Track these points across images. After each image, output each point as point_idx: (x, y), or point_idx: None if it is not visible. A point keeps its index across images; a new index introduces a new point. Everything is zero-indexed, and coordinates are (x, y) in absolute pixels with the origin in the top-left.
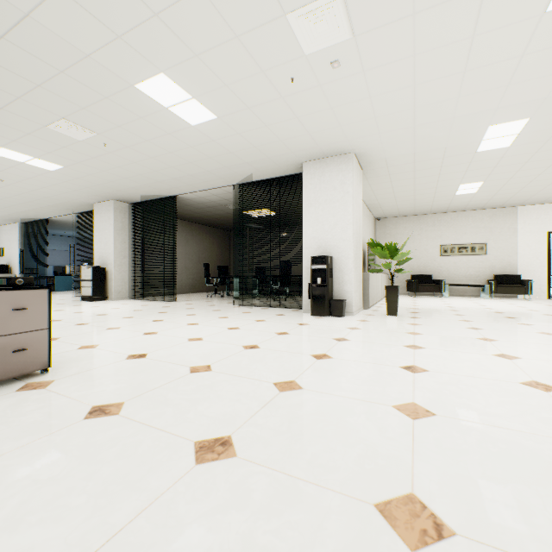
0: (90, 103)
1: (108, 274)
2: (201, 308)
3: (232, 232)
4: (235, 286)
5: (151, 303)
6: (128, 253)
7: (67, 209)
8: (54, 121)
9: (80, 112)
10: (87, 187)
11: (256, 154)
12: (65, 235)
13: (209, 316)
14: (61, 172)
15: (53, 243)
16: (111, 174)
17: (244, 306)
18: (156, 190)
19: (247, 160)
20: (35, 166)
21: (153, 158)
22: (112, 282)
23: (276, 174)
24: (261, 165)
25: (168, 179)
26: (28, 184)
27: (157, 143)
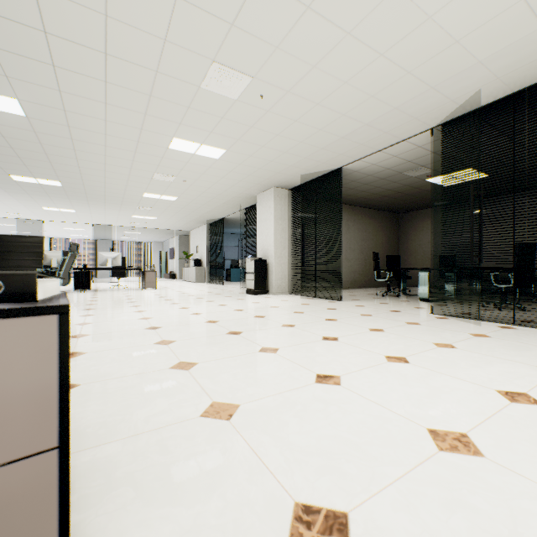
0: (237, 5)
1: (268, 267)
2: (382, 315)
3: (400, 214)
4: (422, 283)
5: (311, 301)
6: (287, 243)
7: (236, 205)
8: (205, 72)
9: (229, 37)
10: (249, 175)
11: (513, 27)
12: (239, 233)
13: (412, 339)
14: (225, 158)
15: (230, 241)
16: (270, 150)
17: (454, 318)
18: (317, 163)
19: (481, 55)
20: (203, 155)
21: (319, 104)
22: (272, 275)
23: (534, 77)
24: (511, 58)
25: (334, 142)
26: (203, 181)
27: (327, 68)
